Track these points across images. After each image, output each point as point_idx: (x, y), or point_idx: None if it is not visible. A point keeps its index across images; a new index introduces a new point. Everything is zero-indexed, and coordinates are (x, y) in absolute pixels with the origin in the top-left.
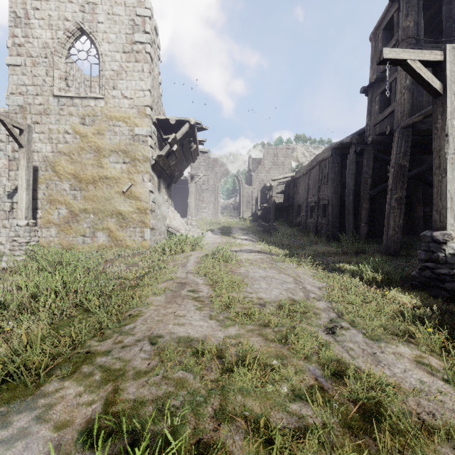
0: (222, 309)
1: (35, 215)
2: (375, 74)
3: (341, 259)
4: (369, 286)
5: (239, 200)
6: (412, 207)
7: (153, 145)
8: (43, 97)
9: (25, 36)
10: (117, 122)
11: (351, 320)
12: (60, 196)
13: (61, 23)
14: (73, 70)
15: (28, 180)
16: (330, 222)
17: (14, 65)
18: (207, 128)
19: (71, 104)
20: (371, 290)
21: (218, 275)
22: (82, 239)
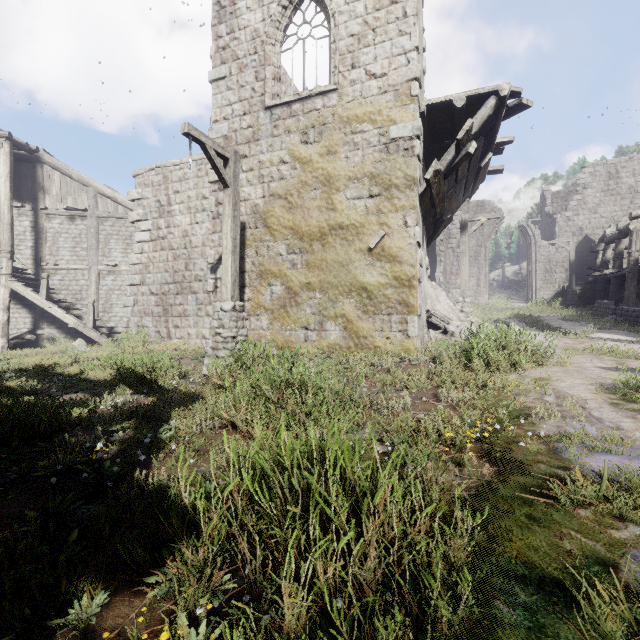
0: None
1: (241, 296)
2: None
3: None
4: None
5: (528, 270)
6: None
7: (421, 157)
8: (251, 116)
9: (230, 32)
10: (359, 125)
11: None
12: (273, 265)
13: None
14: (285, 84)
15: (235, 238)
16: None
17: (218, 80)
18: (529, 104)
19: (288, 115)
20: None
21: None
22: (304, 334)
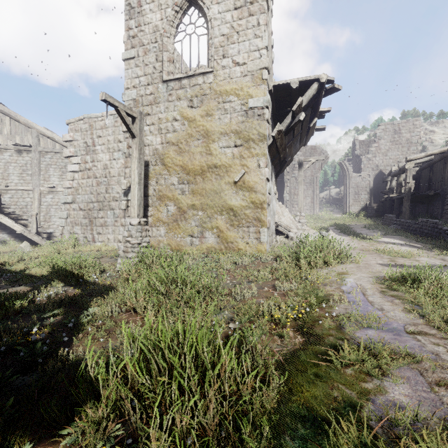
0: None
1: (146, 213)
2: None
3: None
4: None
5: (344, 192)
6: None
7: (269, 120)
8: (153, 86)
9: (138, 26)
10: (227, 97)
11: None
12: (168, 191)
13: None
14: (178, 62)
15: (140, 173)
16: None
17: (129, 59)
18: (339, 87)
19: (179, 87)
20: None
21: None
22: (190, 240)
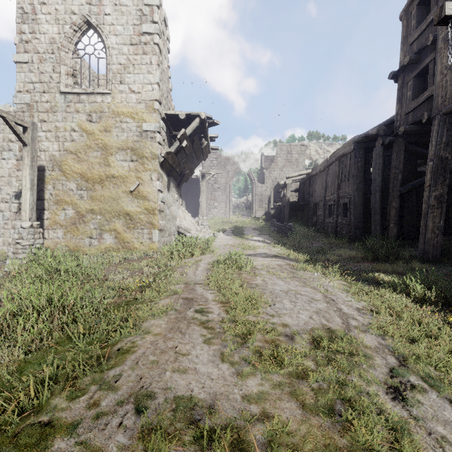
0: (237, 343)
1: (42, 216)
2: (408, 55)
3: (373, 267)
4: (423, 307)
5: (252, 199)
6: (447, 205)
7: (162, 141)
8: (49, 94)
9: (32, 32)
10: (124, 118)
11: (425, 374)
12: (66, 196)
13: (68, 16)
14: (83, 68)
15: (32, 179)
16: (352, 223)
17: (21, 62)
18: (218, 123)
19: (78, 101)
20: (430, 315)
21: (231, 288)
22: (89, 241)
